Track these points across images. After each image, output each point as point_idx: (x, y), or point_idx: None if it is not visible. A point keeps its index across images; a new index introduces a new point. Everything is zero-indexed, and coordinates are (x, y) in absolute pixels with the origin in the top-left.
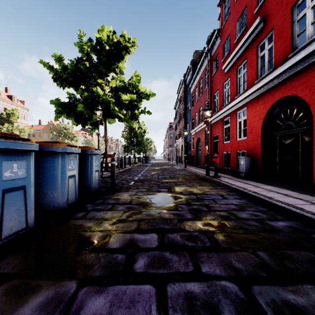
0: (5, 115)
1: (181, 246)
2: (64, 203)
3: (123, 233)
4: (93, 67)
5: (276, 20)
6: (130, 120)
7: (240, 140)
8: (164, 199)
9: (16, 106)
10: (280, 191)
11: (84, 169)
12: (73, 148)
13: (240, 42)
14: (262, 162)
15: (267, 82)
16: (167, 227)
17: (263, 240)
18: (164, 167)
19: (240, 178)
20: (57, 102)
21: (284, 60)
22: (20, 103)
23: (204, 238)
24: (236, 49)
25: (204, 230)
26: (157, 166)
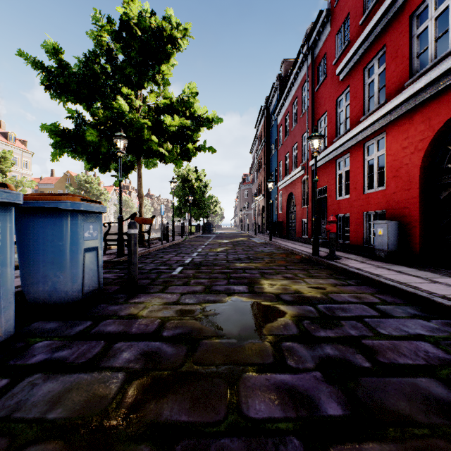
0: None
1: None
2: None
3: None
4: (118, 73)
5: None
6: (179, 160)
7: (371, 192)
8: (242, 318)
9: (14, 147)
10: None
11: (55, 246)
12: None
13: (374, 17)
14: (420, 230)
15: (436, 77)
16: None
17: None
18: (236, 240)
19: (378, 260)
20: (53, 128)
21: None
22: (21, 144)
23: None
24: (363, 32)
25: None
26: (225, 238)
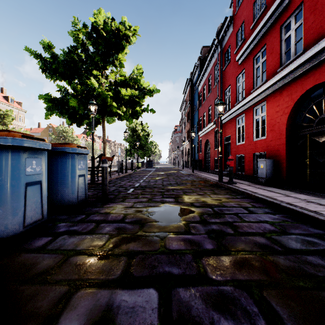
0: None
1: None
2: (16, 224)
3: (96, 286)
4: (89, 59)
5: None
6: (130, 118)
7: (257, 140)
8: (169, 214)
9: (13, 107)
10: (322, 202)
11: (63, 173)
12: (35, 141)
13: (259, 25)
14: (286, 165)
15: (294, 68)
16: (176, 271)
17: None
18: (169, 172)
19: (260, 184)
20: (47, 97)
21: (319, 38)
22: (17, 105)
23: (249, 303)
24: (252, 35)
25: (240, 278)
26: (162, 171)
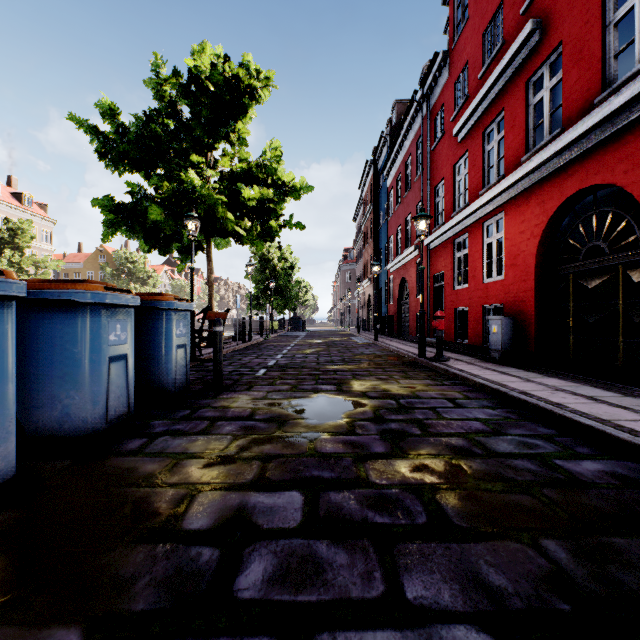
0: (5, 232)
1: (358, 524)
2: (97, 417)
3: (223, 489)
4: (183, 131)
5: (568, 25)
6: (259, 240)
7: (490, 281)
8: (326, 408)
9: (31, 214)
10: (579, 391)
11: (153, 342)
12: (121, 295)
13: (491, 76)
14: (536, 327)
15: (547, 159)
16: (328, 475)
17: (553, 510)
18: (331, 340)
19: (491, 362)
20: (106, 202)
21: (586, 110)
22: (39, 209)
23: (414, 503)
24: (481, 91)
25: (412, 482)
26: (318, 338)
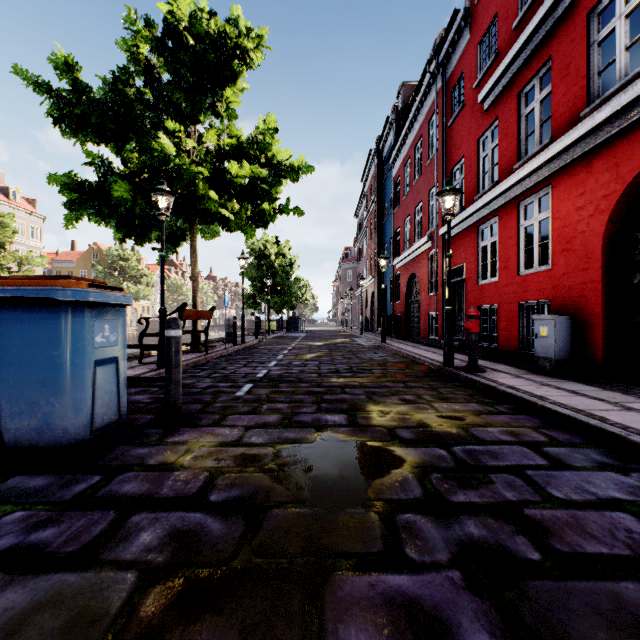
0: None
1: None
2: None
3: None
4: (162, 101)
5: None
6: (249, 226)
7: (529, 273)
8: (336, 470)
9: (18, 209)
10: None
11: (48, 357)
12: None
13: (535, 17)
14: (604, 330)
15: (628, 103)
16: None
17: None
18: (333, 342)
19: (541, 373)
20: (67, 179)
21: None
22: (27, 204)
23: None
24: (519, 40)
25: None
26: (319, 339)
